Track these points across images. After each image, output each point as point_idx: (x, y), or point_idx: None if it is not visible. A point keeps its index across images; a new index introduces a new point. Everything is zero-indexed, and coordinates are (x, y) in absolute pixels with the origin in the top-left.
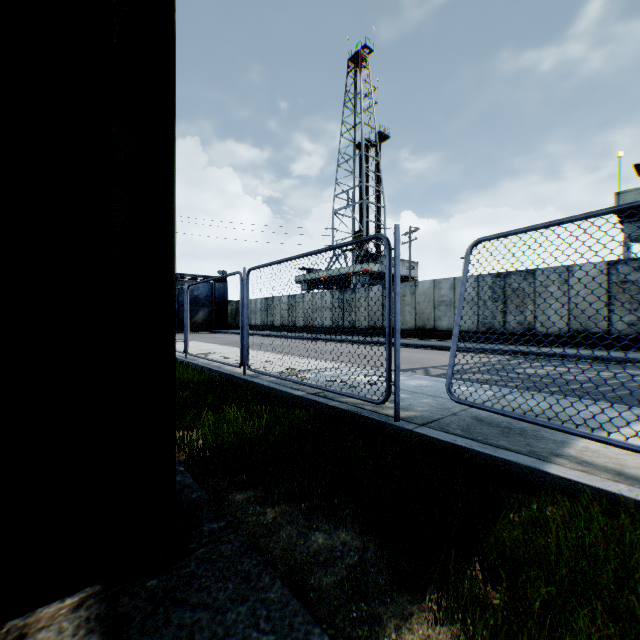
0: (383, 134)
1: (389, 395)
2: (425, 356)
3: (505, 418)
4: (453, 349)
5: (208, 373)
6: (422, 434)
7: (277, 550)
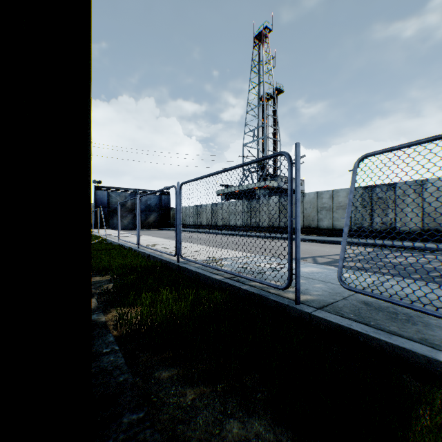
0: (279, 89)
1: (290, 282)
2: (312, 248)
3: (389, 303)
4: (343, 245)
5: (152, 260)
6: (320, 317)
7: (193, 440)
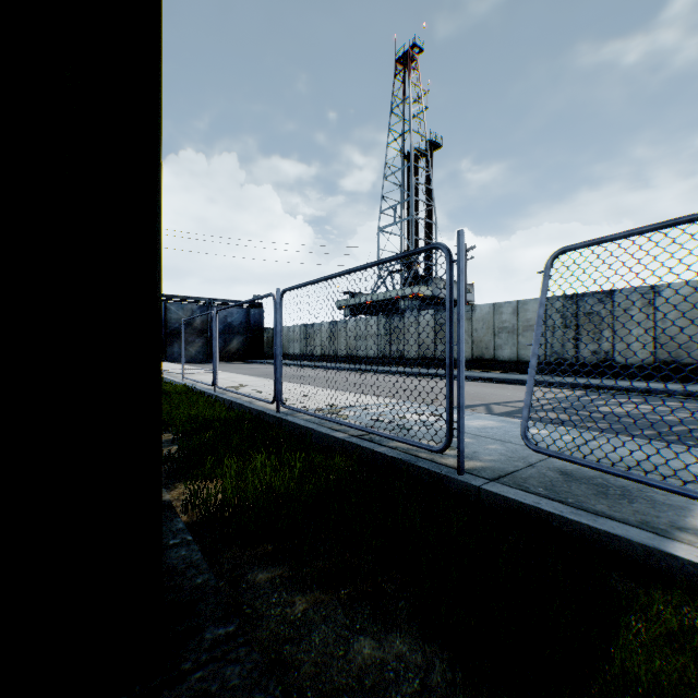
0: (434, 142)
1: (450, 441)
2: (485, 390)
3: (597, 472)
4: (529, 385)
5: (237, 409)
6: (494, 493)
7: (306, 665)
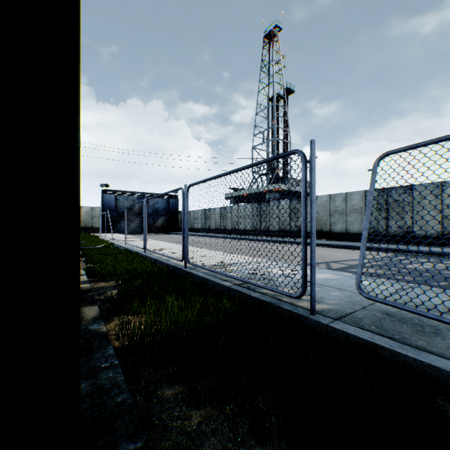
0: (289, 89)
1: (305, 291)
2: (324, 252)
3: (413, 314)
4: (362, 250)
5: (159, 265)
6: (338, 329)
7: None
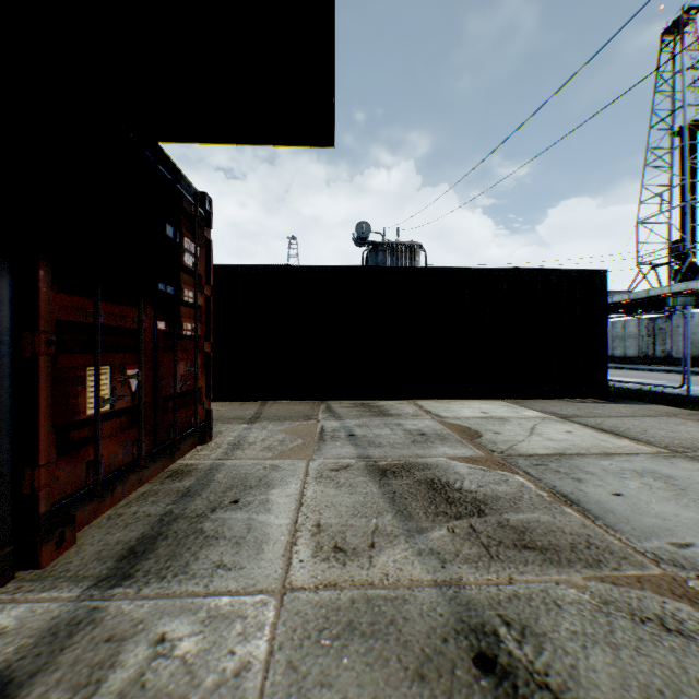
0: None
1: (682, 383)
2: None
3: None
4: None
5: None
6: (698, 398)
7: None
